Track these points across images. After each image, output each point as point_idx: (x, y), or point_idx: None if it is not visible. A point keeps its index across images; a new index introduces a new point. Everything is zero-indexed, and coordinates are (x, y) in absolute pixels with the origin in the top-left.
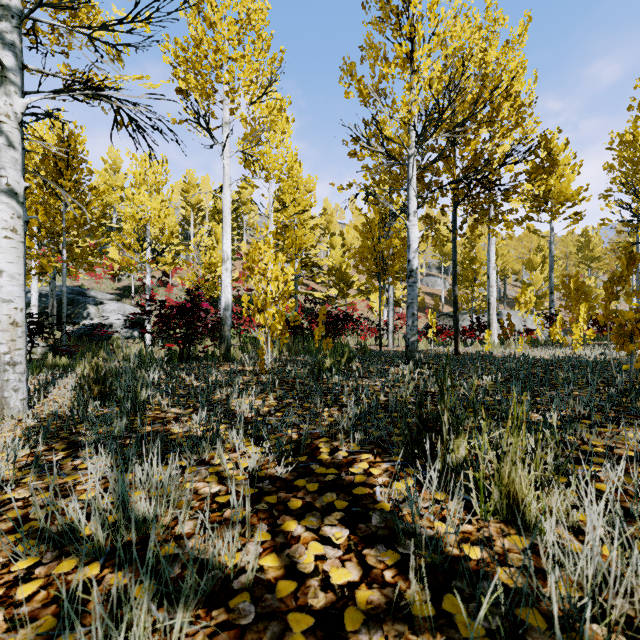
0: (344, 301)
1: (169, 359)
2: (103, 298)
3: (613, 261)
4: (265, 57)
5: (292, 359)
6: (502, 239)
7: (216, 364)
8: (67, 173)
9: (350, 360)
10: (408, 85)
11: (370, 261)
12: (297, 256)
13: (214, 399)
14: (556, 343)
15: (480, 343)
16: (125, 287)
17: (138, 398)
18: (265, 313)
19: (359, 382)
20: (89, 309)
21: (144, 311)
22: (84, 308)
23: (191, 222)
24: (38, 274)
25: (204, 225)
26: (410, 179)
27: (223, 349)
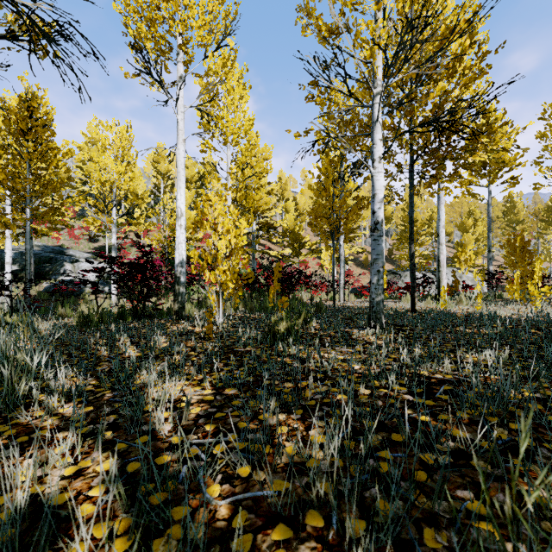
0: (297, 259)
1: (122, 317)
2: (80, 256)
3: (535, 224)
4: (219, 9)
5: (246, 318)
6: (455, 197)
7: (168, 322)
8: (30, 134)
9: (307, 321)
10: (376, 7)
11: (324, 219)
12: (255, 218)
13: (134, 384)
14: (497, 298)
15: (425, 298)
16: (101, 247)
17: (13, 392)
18: (216, 270)
19: (322, 353)
20: (65, 266)
21: (96, 268)
22: (61, 265)
23: (161, 189)
24: (18, 234)
25: (173, 192)
26: (375, 121)
27: (177, 306)
